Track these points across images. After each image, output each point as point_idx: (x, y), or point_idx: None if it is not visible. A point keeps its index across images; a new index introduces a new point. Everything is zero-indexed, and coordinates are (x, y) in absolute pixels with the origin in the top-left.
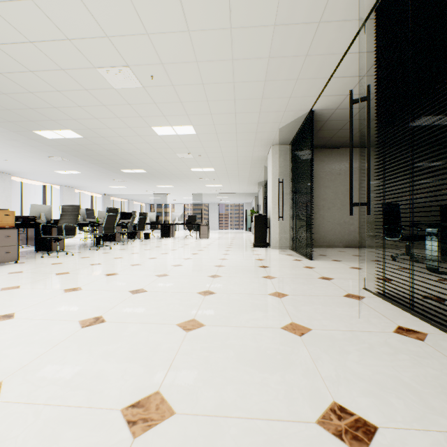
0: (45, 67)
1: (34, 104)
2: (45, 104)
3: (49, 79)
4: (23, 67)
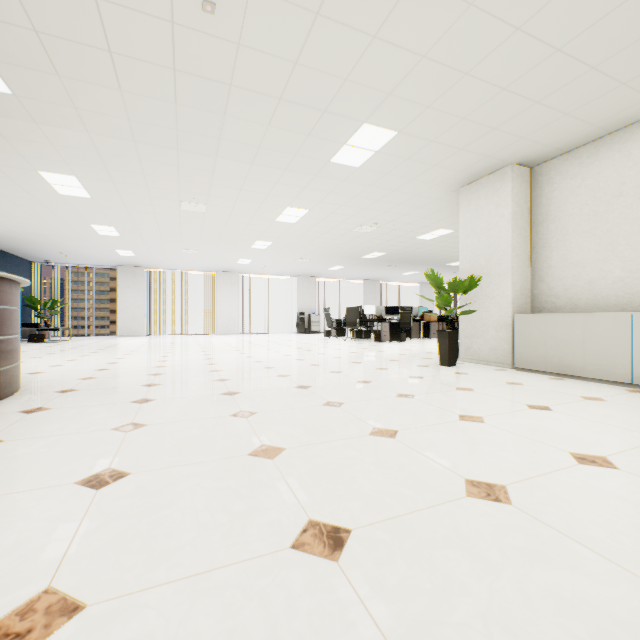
0: (448, 249)
1: (444, 257)
2: (449, 256)
3: (449, 251)
4: (440, 251)
